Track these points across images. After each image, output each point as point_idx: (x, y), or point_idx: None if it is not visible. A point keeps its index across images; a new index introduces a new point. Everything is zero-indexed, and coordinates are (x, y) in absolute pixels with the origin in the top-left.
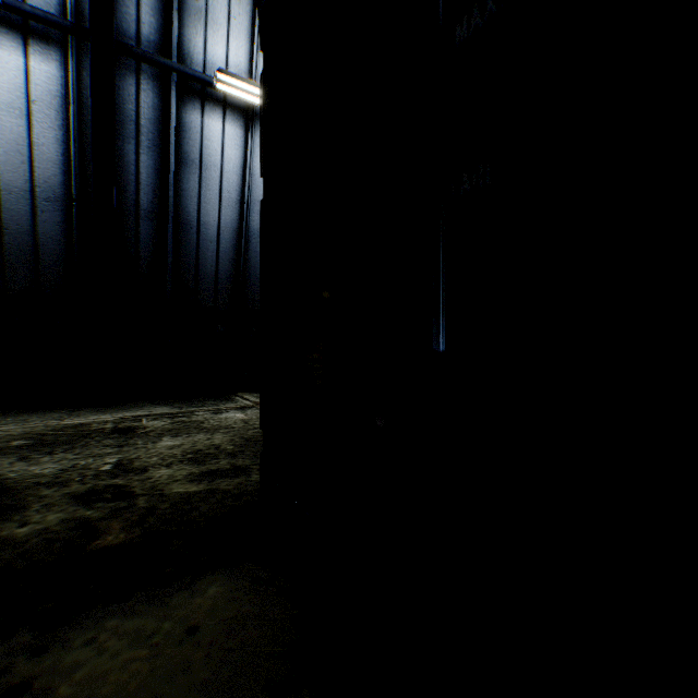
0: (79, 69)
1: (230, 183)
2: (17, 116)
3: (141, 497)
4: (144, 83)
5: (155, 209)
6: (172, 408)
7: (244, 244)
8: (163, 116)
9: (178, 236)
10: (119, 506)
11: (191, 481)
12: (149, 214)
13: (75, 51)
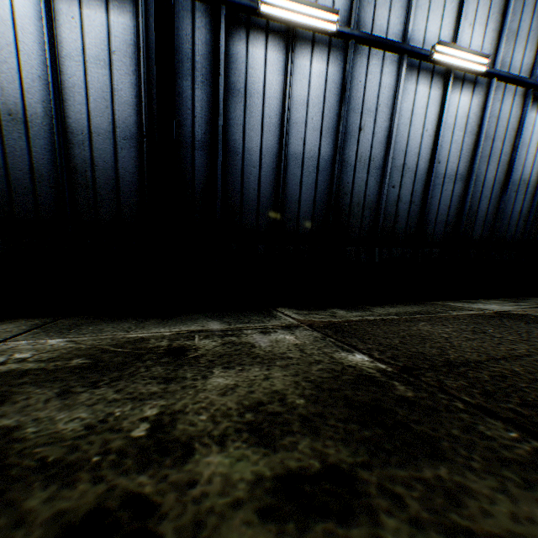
0: (146, 17)
1: (271, 109)
2: (102, 67)
3: None
4: (198, 21)
5: (207, 140)
6: (222, 323)
7: (283, 167)
8: (213, 50)
9: (226, 163)
10: None
11: (262, 513)
12: (202, 144)
13: (143, 1)
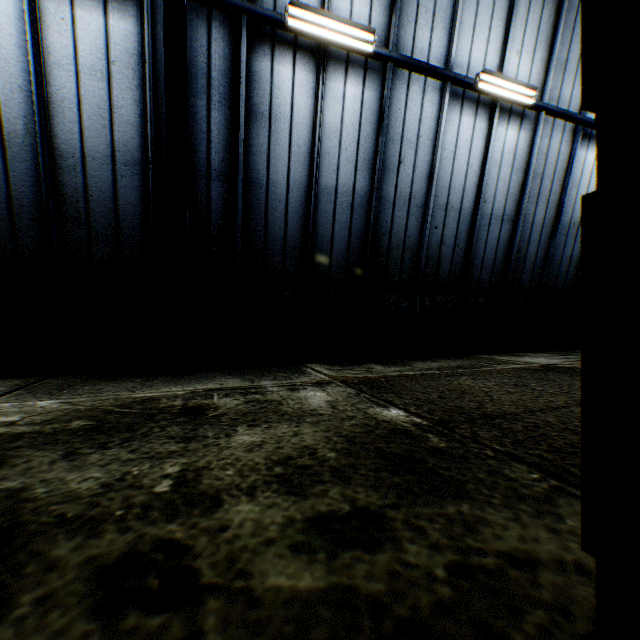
0: (153, 23)
1: (300, 136)
2: (98, 79)
3: (208, 599)
4: (215, 32)
5: (225, 169)
6: (243, 380)
7: (313, 202)
8: (233, 66)
9: (247, 196)
10: (165, 633)
11: (294, 547)
12: (220, 174)
13: (149, 4)
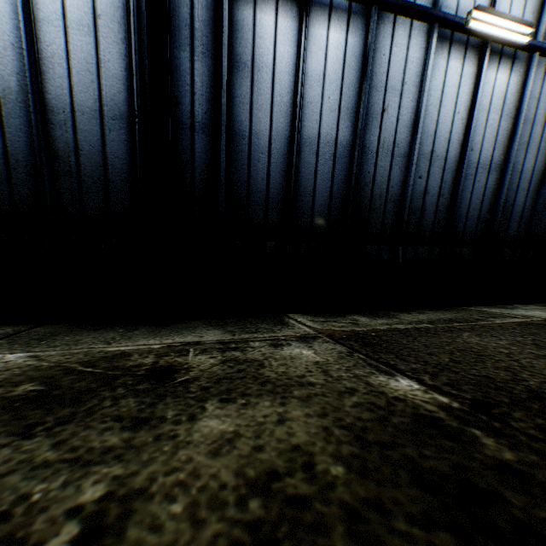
0: None
1: (282, 86)
2: (85, 33)
3: None
4: None
5: (208, 121)
6: (224, 332)
7: (296, 153)
8: (215, 16)
9: (230, 148)
10: None
11: None
12: (203, 126)
13: None
